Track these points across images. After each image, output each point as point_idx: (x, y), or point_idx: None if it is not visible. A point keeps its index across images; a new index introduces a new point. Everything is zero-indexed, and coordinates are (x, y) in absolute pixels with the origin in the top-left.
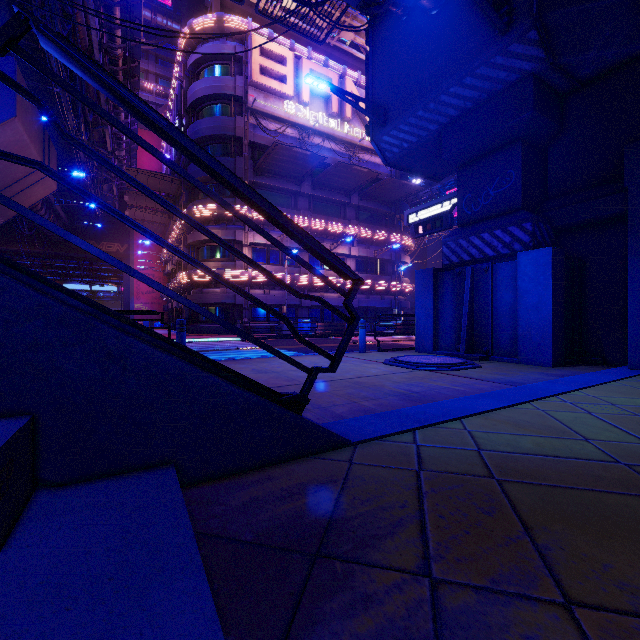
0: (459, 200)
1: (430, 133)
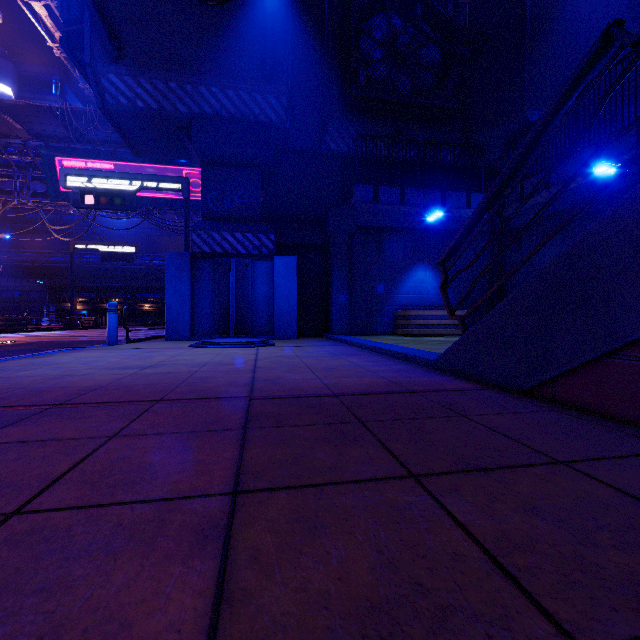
0: (204, 194)
1: (177, 111)
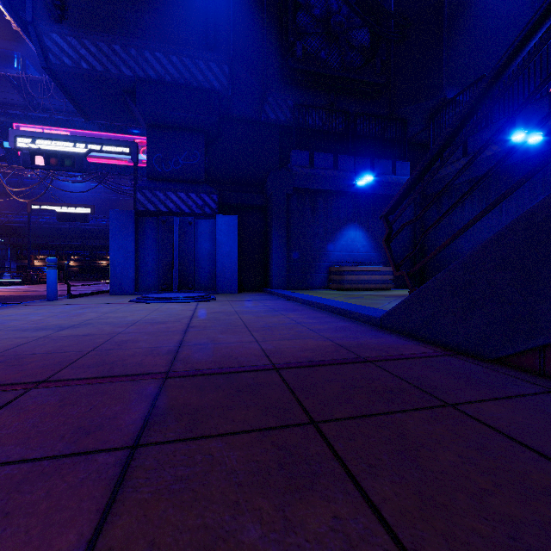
0: (149, 155)
1: (121, 74)
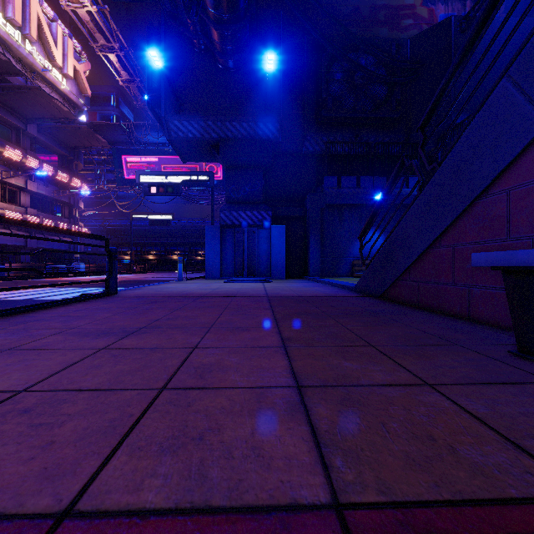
0: (227, 187)
1: (211, 138)
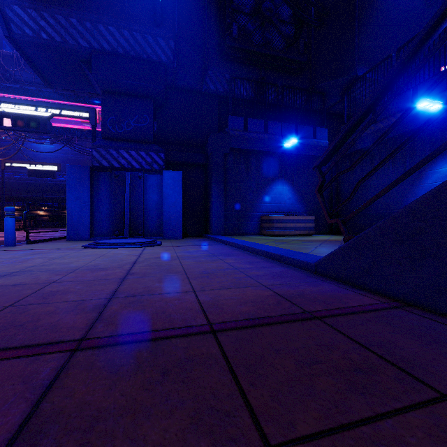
0: (104, 117)
1: (78, 45)
